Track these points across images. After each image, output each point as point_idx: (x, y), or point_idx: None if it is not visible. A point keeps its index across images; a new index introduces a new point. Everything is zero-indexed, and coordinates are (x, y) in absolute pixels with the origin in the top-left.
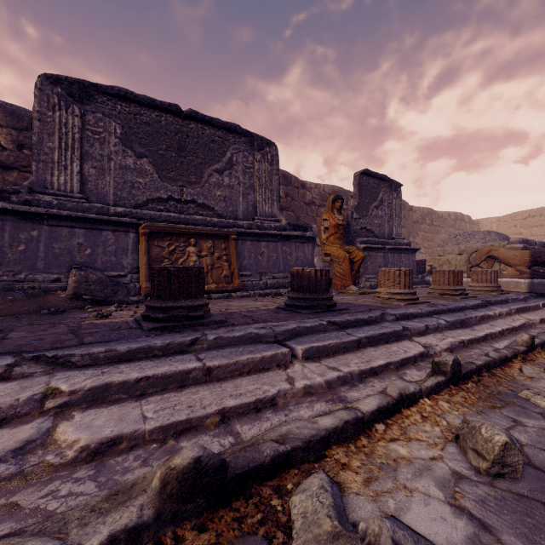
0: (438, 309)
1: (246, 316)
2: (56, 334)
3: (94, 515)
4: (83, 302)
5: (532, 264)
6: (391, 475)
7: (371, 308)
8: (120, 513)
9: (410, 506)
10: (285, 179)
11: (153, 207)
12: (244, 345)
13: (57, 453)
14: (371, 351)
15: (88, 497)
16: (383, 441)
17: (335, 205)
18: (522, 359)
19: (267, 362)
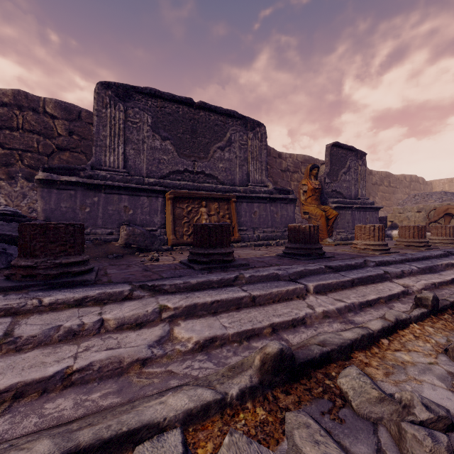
0: (409, 258)
1: (259, 261)
2: (138, 271)
3: (225, 379)
4: (131, 250)
5: None
6: (402, 371)
7: (353, 256)
8: (239, 379)
9: (422, 390)
10: None
11: (173, 177)
12: (270, 281)
13: (181, 344)
14: (363, 288)
15: (213, 370)
16: (389, 350)
17: (312, 173)
18: None
19: (290, 294)
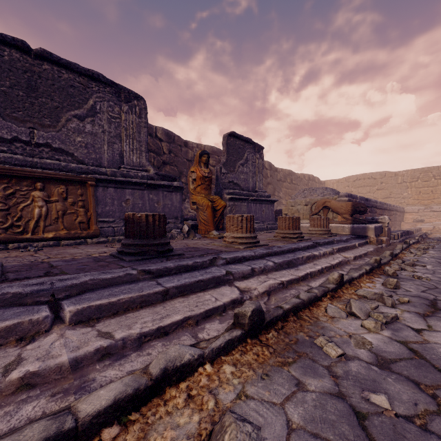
0: (272, 251)
1: (50, 267)
2: None
3: None
4: None
5: (353, 213)
6: None
7: (208, 252)
8: None
9: None
10: (169, 137)
11: None
12: None
13: None
14: (177, 302)
15: None
16: None
17: (201, 159)
18: (331, 297)
19: None
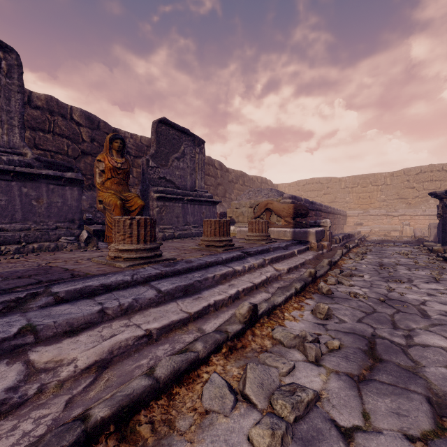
0: (168, 270)
1: None
2: None
3: None
4: None
5: (295, 216)
6: None
7: (42, 281)
8: None
9: None
10: (91, 121)
11: None
12: None
13: None
14: None
15: None
16: None
17: (113, 145)
18: (228, 351)
19: None
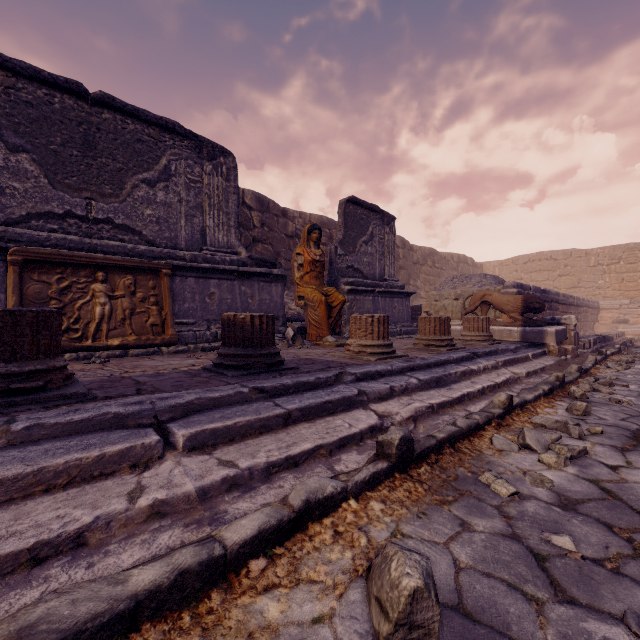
0: (414, 364)
1: (137, 383)
2: None
3: None
4: None
5: (525, 310)
6: None
7: (330, 366)
8: None
9: None
10: (261, 204)
11: (40, 225)
12: (87, 434)
13: None
14: (303, 428)
15: None
16: (251, 594)
17: (311, 237)
18: (497, 425)
19: (111, 462)
